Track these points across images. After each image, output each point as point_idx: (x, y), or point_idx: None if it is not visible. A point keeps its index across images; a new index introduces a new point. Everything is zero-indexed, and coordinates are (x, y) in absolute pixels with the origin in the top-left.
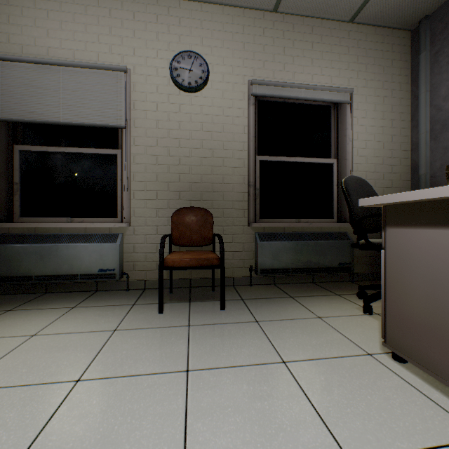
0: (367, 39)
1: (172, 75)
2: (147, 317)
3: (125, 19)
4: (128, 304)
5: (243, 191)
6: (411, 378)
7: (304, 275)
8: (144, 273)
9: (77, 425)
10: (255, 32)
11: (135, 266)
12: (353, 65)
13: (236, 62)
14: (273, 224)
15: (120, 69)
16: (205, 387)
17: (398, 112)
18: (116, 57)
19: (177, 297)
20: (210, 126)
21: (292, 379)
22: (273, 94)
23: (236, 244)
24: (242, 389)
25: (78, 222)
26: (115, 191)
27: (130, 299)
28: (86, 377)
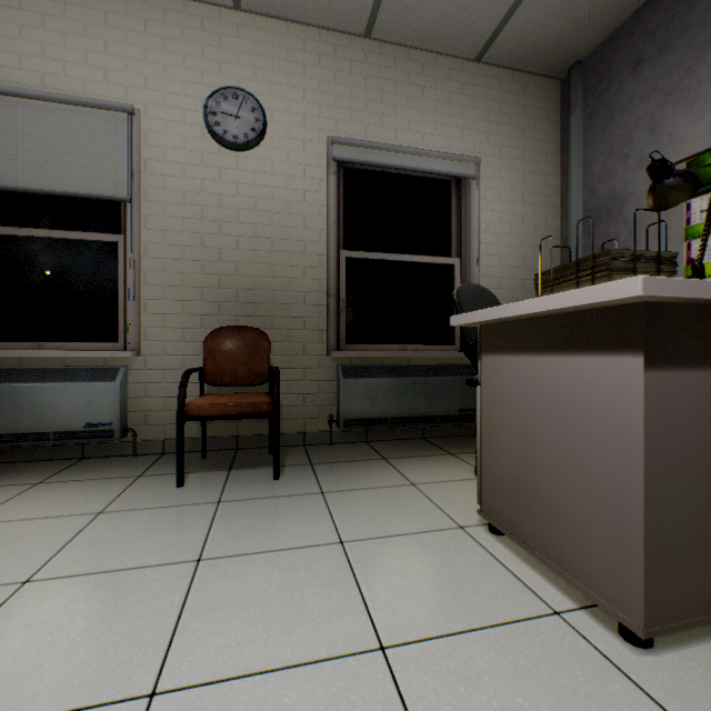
0: (501, 88)
1: (208, 123)
2: (157, 493)
3: (131, 30)
4: (130, 476)
5: (320, 303)
6: (501, 552)
7: (410, 427)
8: (163, 428)
9: (14, 636)
10: (338, 66)
11: (147, 418)
12: (481, 124)
13: (309, 108)
14: (364, 353)
15: (122, 108)
16: (219, 579)
17: (544, 194)
18: (116, 90)
19: (212, 463)
20: (269, 204)
21: (344, 563)
22: (365, 160)
23: (309, 383)
24: (271, 578)
25: (52, 348)
26: (115, 301)
27: (135, 469)
28: (40, 576)
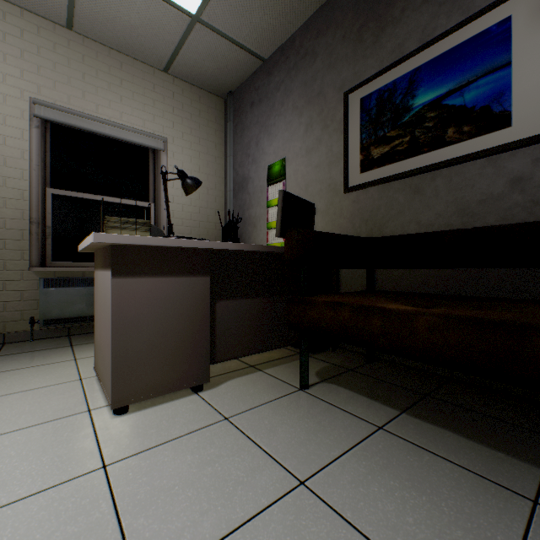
0: (185, 94)
1: None
2: None
3: None
4: None
5: (23, 228)
6: (93, 388)
7: None
8: None
9: None
10: (42, 43)
11: None
12: (169, 115)
13: (11, 70)
14: (66, 268)
15: None
16: None
17: (214, 169)
18: None
19: None
20: None
21: None
22: (67, 122)
23: (11, 292)
24: None
25: None
26: None
27: None
28: None
